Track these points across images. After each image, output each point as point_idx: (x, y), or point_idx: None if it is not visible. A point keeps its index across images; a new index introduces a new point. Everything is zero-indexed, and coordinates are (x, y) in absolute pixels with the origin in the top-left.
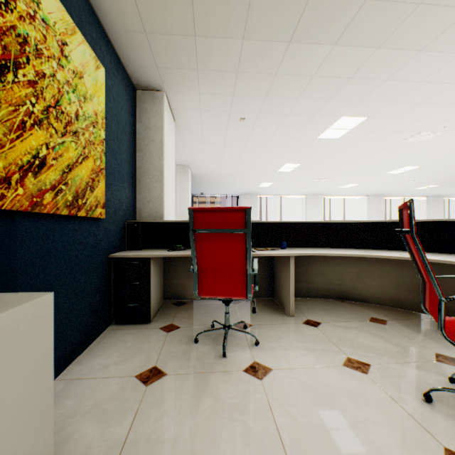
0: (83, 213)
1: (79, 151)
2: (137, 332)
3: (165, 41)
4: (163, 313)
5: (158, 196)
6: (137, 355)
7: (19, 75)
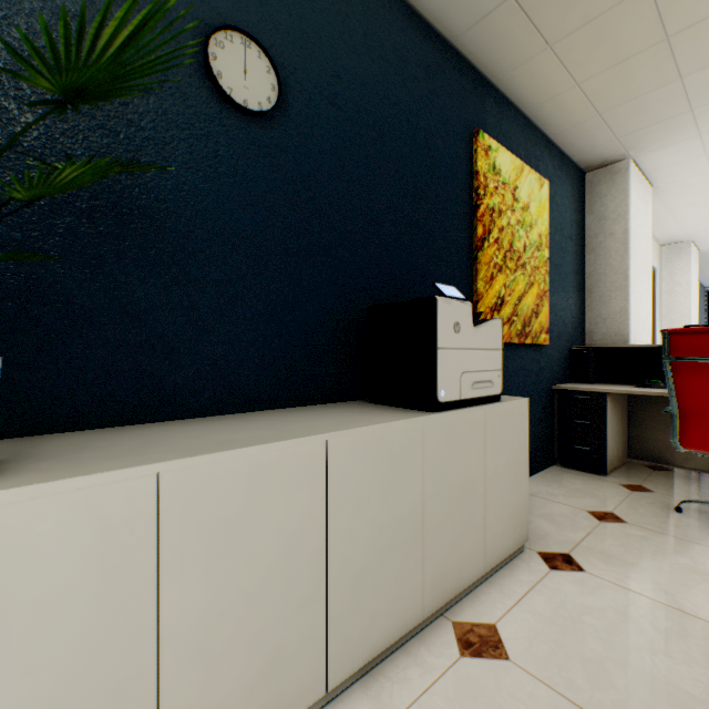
0: (528, 341)
1: (526, 281)
2: (587, 479)
3: (627, 108)
4: (625, 471)
5: (619, 310)
6: (588, 497)
7: (489, 239)
